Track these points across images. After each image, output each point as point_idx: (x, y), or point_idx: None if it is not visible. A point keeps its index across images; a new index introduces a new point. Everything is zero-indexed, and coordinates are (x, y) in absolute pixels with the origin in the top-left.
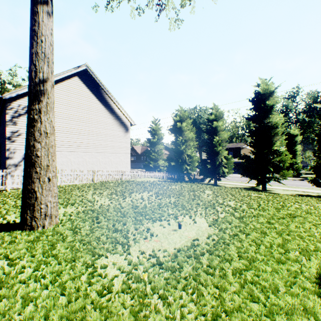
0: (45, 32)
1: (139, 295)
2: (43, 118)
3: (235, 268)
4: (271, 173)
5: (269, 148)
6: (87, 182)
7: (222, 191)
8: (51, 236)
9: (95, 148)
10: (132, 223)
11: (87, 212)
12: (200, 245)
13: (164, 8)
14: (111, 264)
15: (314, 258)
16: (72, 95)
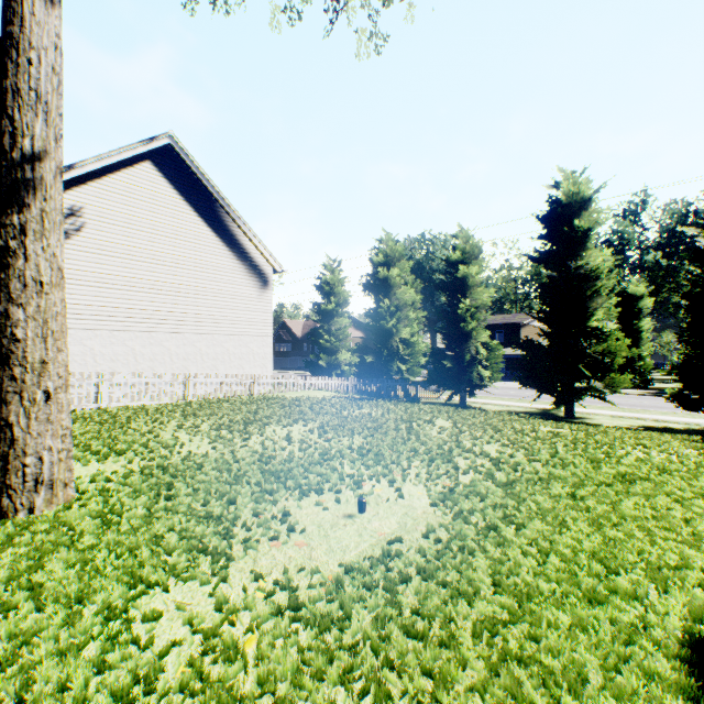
0: (39, 40)
1: (223, 700)
2: (31, 247)
3: (481, 619)
4: (584, 380)
5: (581, 324)
6: (171, 400)
7: (475, 421)
8: (43, 536)
9: (190, 323)
10: (251, 500)
11: (149, 473)
12: (404, 554)
13: (344, 5)
14: (173, 608)
15: (678, 587)
16: (139, 202)
